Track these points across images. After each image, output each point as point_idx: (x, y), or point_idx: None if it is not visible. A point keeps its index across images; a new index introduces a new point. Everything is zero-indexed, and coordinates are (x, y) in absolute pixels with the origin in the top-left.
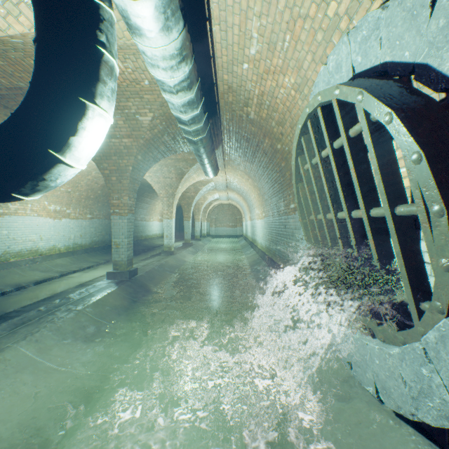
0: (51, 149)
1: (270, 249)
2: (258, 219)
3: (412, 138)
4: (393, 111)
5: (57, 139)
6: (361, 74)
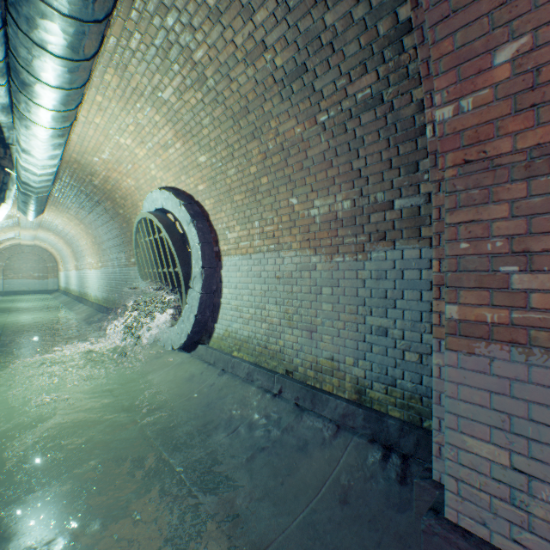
0: None
1: (110, 299)
2: (92, 269)
3: (174, 248)
4: (170, 238)
5: None
6: (166, 210)
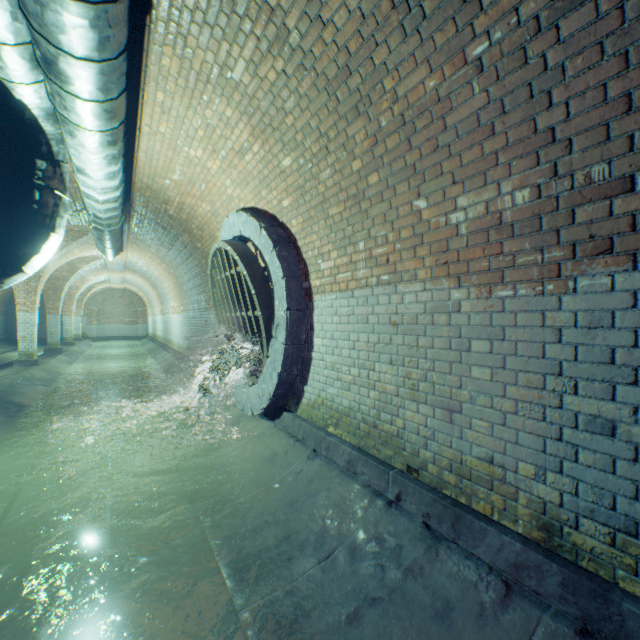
0: (21, 264)
1: (191, 348)
2: (175, 313)
3: (252, 285)
4: (247, 272)
5: (28, 258)
6: (244, 237)
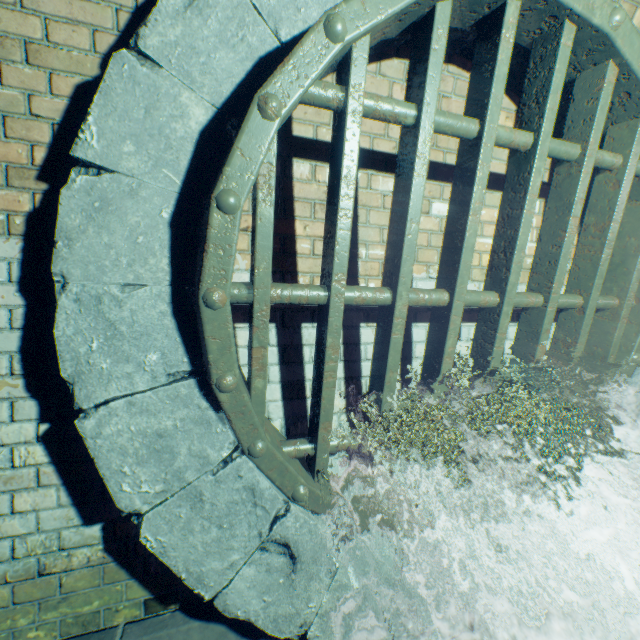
0: None
1: None
2: None
3: None
4: None
5: None
6: None
